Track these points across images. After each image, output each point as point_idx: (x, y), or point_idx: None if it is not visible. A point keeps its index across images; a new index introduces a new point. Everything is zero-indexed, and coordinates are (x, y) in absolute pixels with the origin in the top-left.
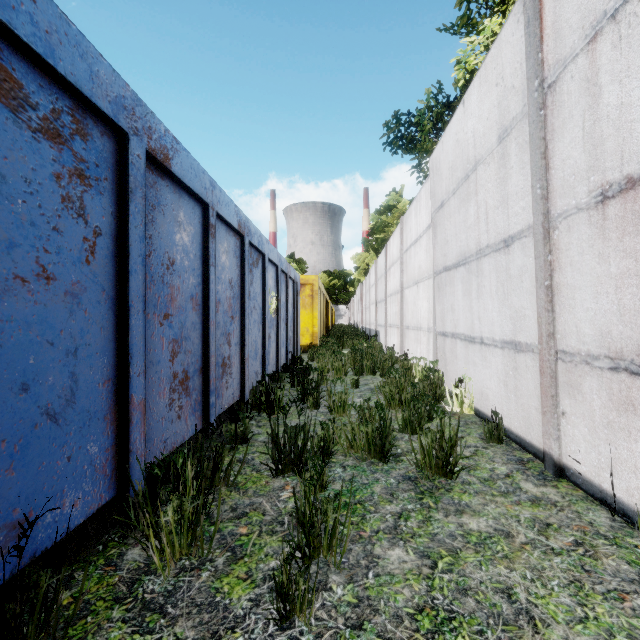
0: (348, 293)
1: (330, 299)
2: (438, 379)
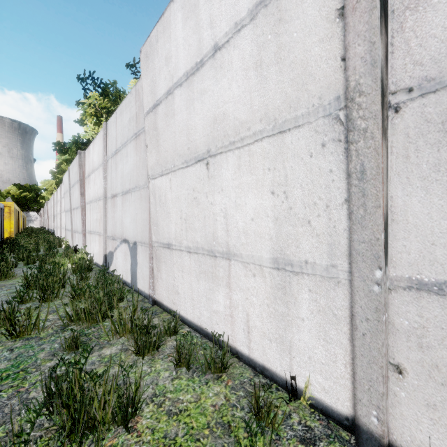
0: (39, 203)
1: (21, 207)
2: (61, 241)
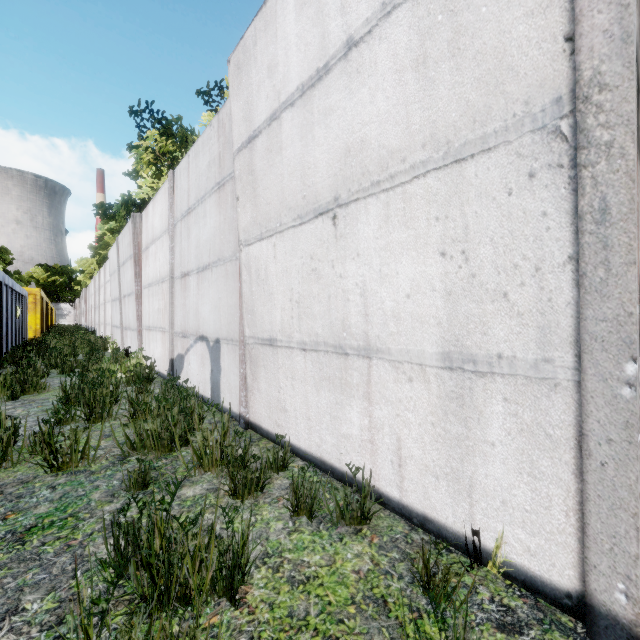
0: (74, 291)
1: (48, 297)
2: (107, 342)
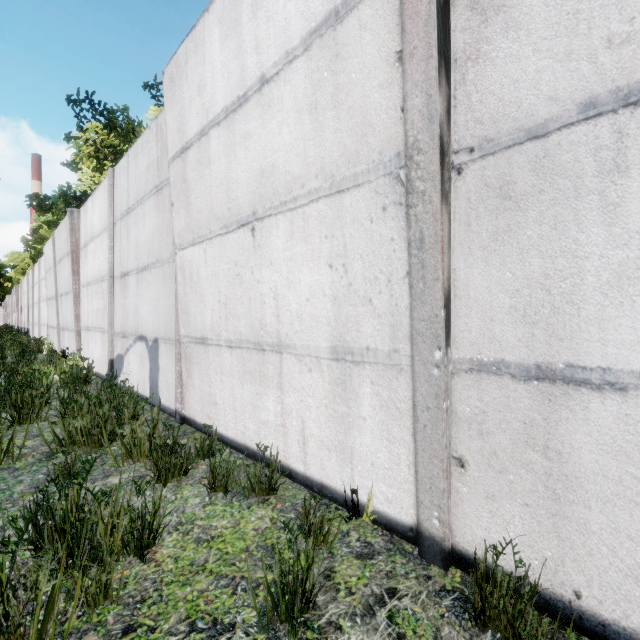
0: (3, 288)
1: None
2: (41, 343)
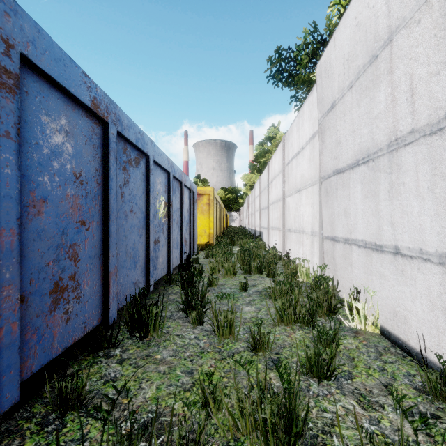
0: (239, 204)
1: (226, 208)
2: (333, 289)
